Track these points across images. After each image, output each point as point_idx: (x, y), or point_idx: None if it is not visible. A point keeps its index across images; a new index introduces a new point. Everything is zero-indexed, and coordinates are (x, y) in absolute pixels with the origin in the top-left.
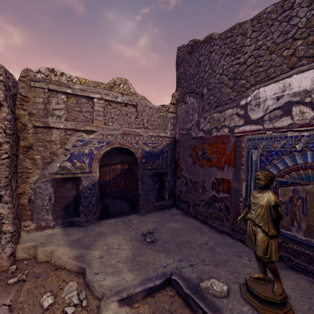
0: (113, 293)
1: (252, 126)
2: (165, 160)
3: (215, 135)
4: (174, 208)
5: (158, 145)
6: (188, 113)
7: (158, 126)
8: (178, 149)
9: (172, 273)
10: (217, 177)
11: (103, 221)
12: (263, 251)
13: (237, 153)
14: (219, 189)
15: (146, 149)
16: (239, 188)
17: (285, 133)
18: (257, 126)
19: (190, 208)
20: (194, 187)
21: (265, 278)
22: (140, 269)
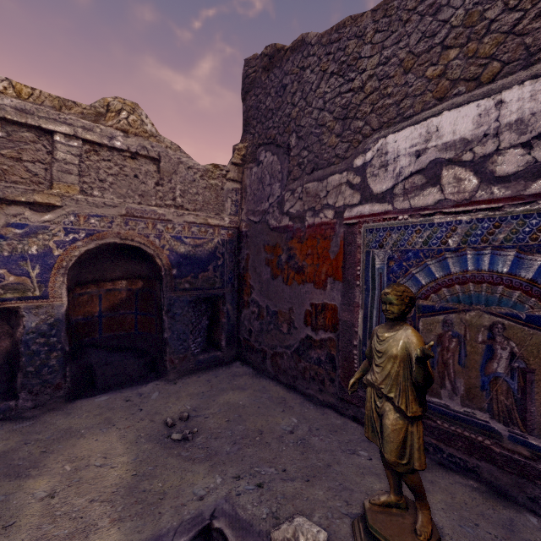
0: None
1: (374, 206)
2: (219, 272)
3: (311, 223)
4: (237, 363)
5: (206, 243)
6: (263, 183)
7: (206, 206)
8: (246, 250)
9: (215, 513)
10: (314, 302)
11: (80, 403)
12: (396, 452)
13: (348, 257)
14: (318, 325)
15: (181, 250)
16: (352, 321)
17: (431, 217)
18: (383, 205)
19: (266, 363)
20: (273, 321)
21: (399, 502)
22: (142, 514)
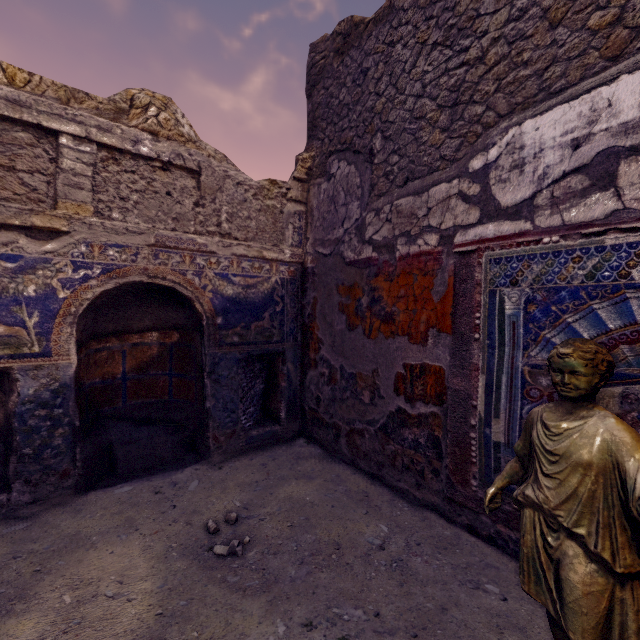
0: None
1: (503, 225)
2: (277, 321)
3: (404, 253)
4: (301, 440)
5: (260, 283)
6: (336, 202)
7: (261, 234)
8: (312, 293)
9: None
10: (409, 362)
11: (95, 495)
12: (594, 633)
13: (461, 299)
14: (414, 394)
15: (228, 292)
16: (467, 390)
17: (599, 237)
18: (516, 223)
19: (340, 442)
20: (349, 387)
21: None
22: None
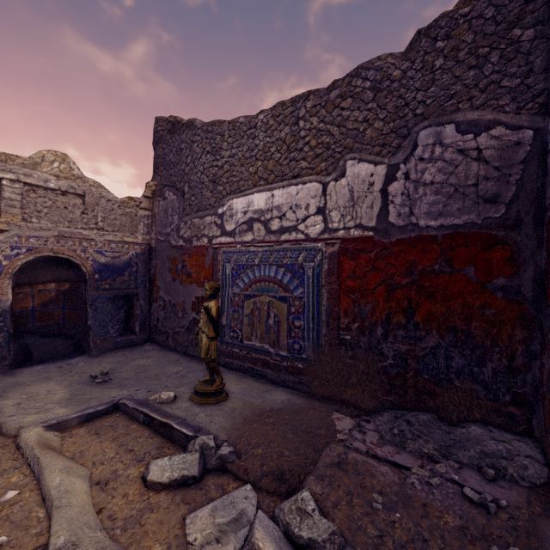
0: (37, 423)
1: (227, 238)
2: (134, 276)
3: (196, 245)
4: (149, 343)
5: (123, 255)
6: (168, 213)
7: (123, 228)
8: (155, 261)
9: (121, 399)
10: (197, 295)
11: (21, 370)
12: (205, 353)
13: (215, 267)
14: (199, 310)
15: (102, 261)
16: None
17: (249, 247)
18: (231, 238)
19: (169, 340)
20: (173, 310)
21: (211, 379)
22: (79, 404)
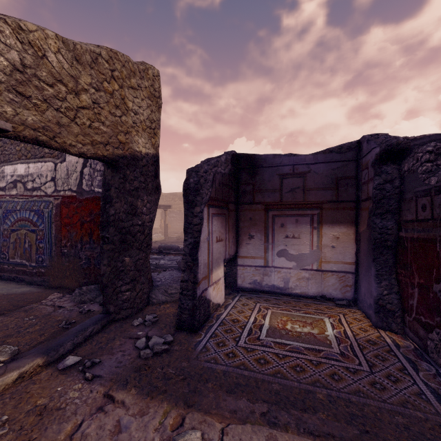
0: None
1: (0, 192)
2: None
3: None
4: None
5: None
6: None
7: None
8: None
9: None
10: None
11: None
12: None
13: None
14: None
15: None
16: None
17: (14, 199)
18: (3, 192)
19: None
20: None
21: None
22: None
